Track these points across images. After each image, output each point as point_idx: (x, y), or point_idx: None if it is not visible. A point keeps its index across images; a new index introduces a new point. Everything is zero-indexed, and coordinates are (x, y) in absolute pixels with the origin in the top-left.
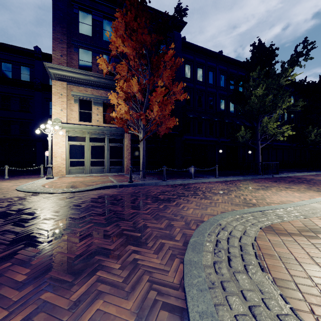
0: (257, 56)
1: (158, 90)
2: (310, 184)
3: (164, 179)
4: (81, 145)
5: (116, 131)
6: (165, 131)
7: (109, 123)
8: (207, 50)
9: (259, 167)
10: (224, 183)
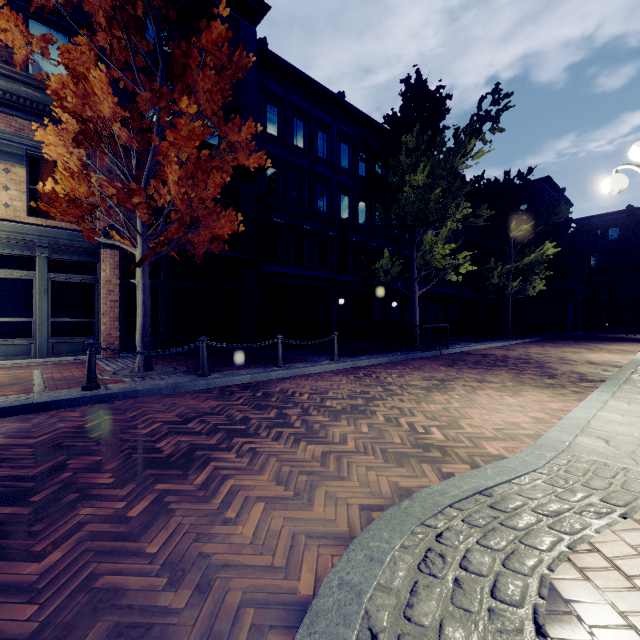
0: (412, 108)
1: (182, 124)
2: (511, 368)
3: (202, 373)
4: None
5: (71, 241)
6: (212, 246)
7: (50, 217)
8: (315, 83)
9: (416, 335)
10: (352, 375)
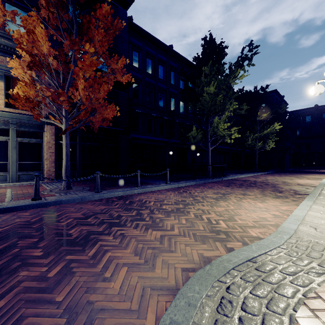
0: (207, 53)
1: (86, 58)
2: (259, 187)
3: (97, 191)
4: None
5: (29, 121)
6: (103, 123)
7: (17, 108)
8: (157, 40)
9: (209, 170)
10: (177, 191)
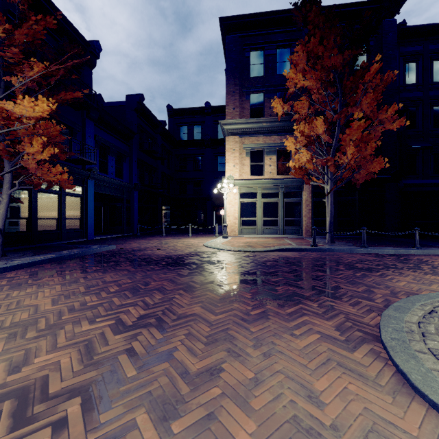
0: None
1: (353, 124)
2: None
3: (363, 246)
4: (252, 202)
5: (292, 183)
6: (366, 177)
7: (283, 174)
8: None
9: None
10: None
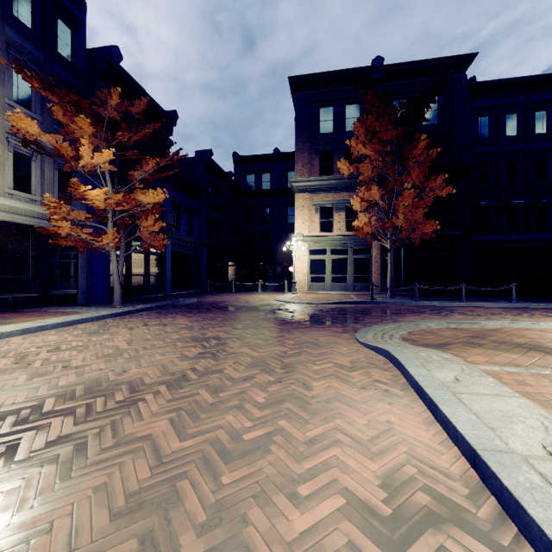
0: None
1: (405, 193)
2: None
3: (415, 299)
4: (321, 259)
5: (361, 240)
6: (425, 236)
7: (353, 230)
8: (528, 78)
9: None
10: (512, 309)
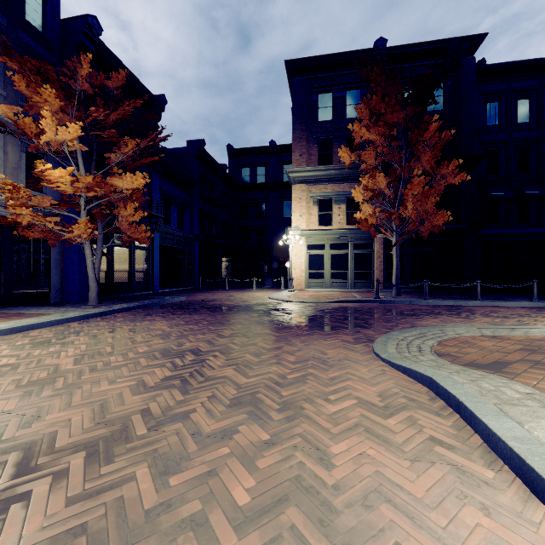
0: None
1: (414, 180)
2: None
3: (425, 298)
4: (320, 254)
5: (362, 234)
6: (434, 229)
7: (353, 224)
8: (542, 60)
9: None
10: (538, 309)
